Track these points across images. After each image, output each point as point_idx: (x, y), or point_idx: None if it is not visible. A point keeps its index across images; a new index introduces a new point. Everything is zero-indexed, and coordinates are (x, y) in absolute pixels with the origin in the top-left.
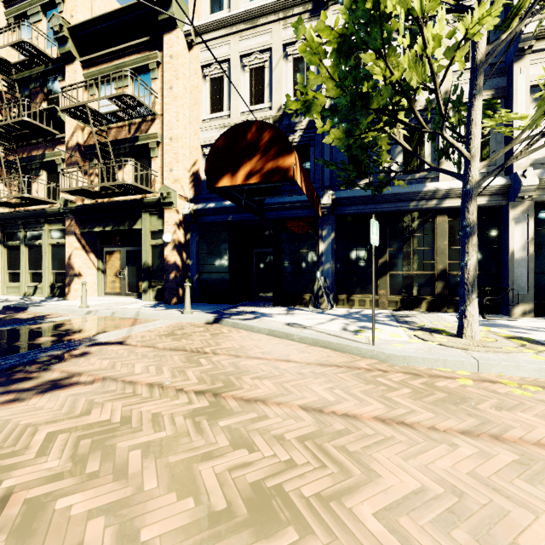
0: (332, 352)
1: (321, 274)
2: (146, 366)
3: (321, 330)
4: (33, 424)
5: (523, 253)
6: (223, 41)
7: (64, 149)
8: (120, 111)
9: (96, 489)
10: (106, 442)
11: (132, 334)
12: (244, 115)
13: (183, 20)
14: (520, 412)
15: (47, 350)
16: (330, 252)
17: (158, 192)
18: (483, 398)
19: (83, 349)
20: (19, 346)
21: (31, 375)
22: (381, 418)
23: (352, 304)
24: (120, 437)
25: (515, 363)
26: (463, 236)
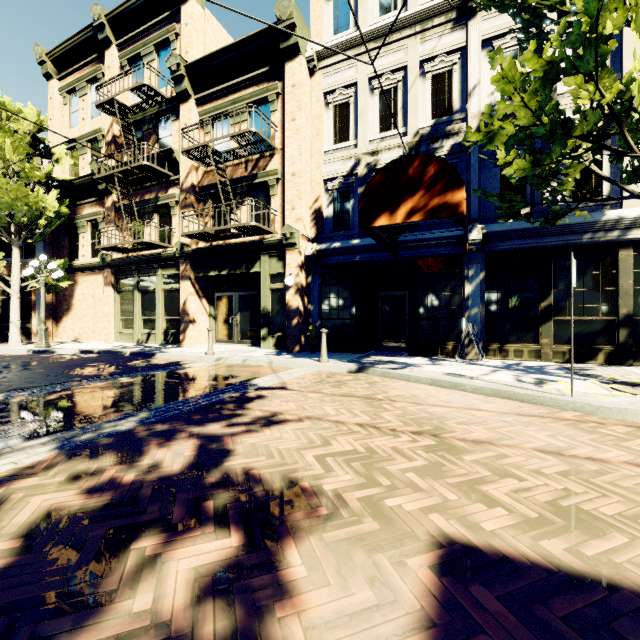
0: (521, 404)
1: (467, 320)
2: (334, 409)
3: (493, 381)
4: (291, 449)
5: None
6: (349, 63)
7: (177, 191)
8: (239, 148)
9: (406, 496)
10: (373, 465)
11: (284, 380)
12: (373, 143)
13: (305, 45)
14: None
15: (222, 392)
16: (478, 295)
17: (281, 233)
18: None
19: (255, 392)
20: (191, 388)
21: (238, 413)
22: (632, 463)
23: (506, 355)
24: (381, 463)
25: None
26: None
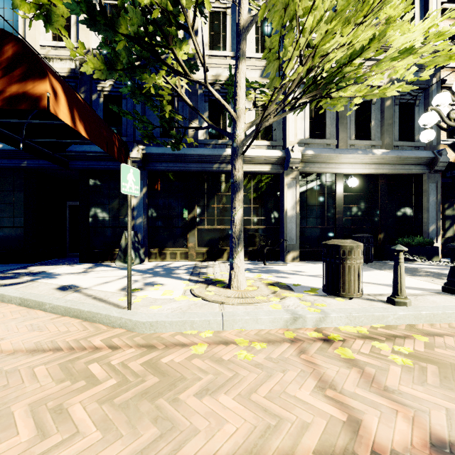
0: (78, 324)
1: (133, 229)
2: None
3: (92, 293)
4: None
5: (293, 211)
6: None
7: None
8: None
9: None
10: None
11: None
12: (46, 49)
13: None
14: (225, 393)
15: None
16: (143, 207)
17: None
18: (198, 376)
19: None
20: None
21: None
22: None
23: (165, 257)
24: None
25: (255, 316)
26: (232, 192)
